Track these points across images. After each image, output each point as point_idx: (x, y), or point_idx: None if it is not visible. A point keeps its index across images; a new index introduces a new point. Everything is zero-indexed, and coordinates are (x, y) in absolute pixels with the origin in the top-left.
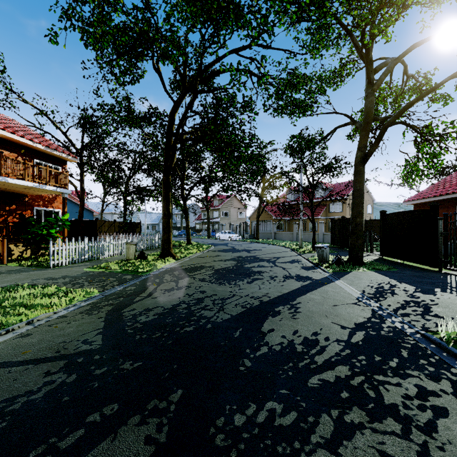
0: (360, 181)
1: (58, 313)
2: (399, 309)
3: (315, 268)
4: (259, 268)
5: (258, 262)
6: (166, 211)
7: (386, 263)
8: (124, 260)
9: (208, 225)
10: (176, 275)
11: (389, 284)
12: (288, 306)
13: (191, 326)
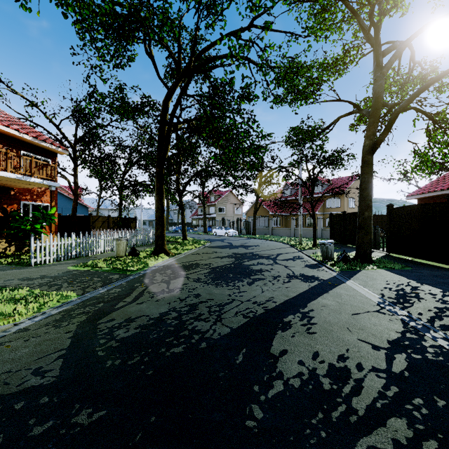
0: (368, 171)
1: (19, 325)
2: (435, 319)
3: (320, 266)
4: (259, 266)
5: (258, 259)
6: (160, 205)
7: (396, 260)
8: (114, 257)
9: (204, 220)
10: (168, 275)
11: (409, 286)
12: (299, 315)
13: (181, 346)
